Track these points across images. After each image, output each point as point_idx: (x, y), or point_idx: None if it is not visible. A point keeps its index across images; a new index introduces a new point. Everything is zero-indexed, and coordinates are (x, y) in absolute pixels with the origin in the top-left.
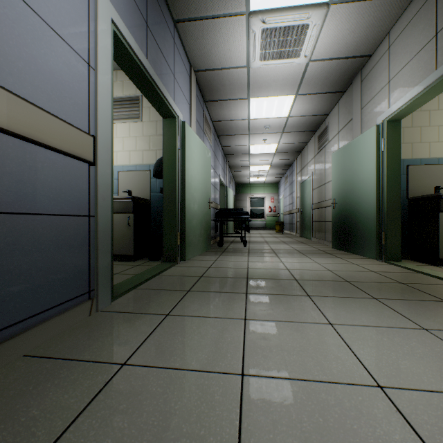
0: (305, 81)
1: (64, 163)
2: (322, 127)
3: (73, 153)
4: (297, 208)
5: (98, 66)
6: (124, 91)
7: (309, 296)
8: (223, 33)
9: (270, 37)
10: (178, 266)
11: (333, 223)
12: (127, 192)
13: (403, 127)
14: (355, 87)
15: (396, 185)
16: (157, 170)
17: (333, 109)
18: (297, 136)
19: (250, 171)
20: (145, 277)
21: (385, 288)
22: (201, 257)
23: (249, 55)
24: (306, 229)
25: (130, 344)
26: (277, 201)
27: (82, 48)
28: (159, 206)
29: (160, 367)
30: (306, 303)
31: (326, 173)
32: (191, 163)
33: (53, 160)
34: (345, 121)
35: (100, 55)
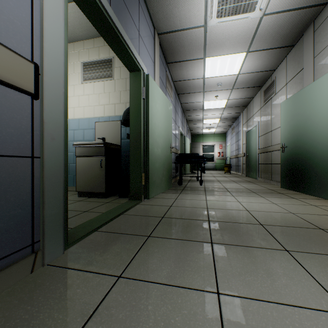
0: (257, 37)
1: None
2: (269, 81)
3: None
4: (243, 153)
5: None
6: (99, 55)
7: (288, 251)
8: None
9: None
10: (142, 204)
11: (283, 165)
12: (101, 138)
13: None
14: (306, 38)
15: None
16: (125, 119)
17: (281, 64)
18: (245, 91)
19: (203, 124)
20: (108, 217)
21: None
22: (164, 195)
23: (207, 13)
24: (252, 170)
25: None
26: (224, 148)
27: None
28: (128, 151)
29: None
30: (290, 264)
31: (272, 121)
32: (154, 112)
33: None
34: (294, 72)
35: None
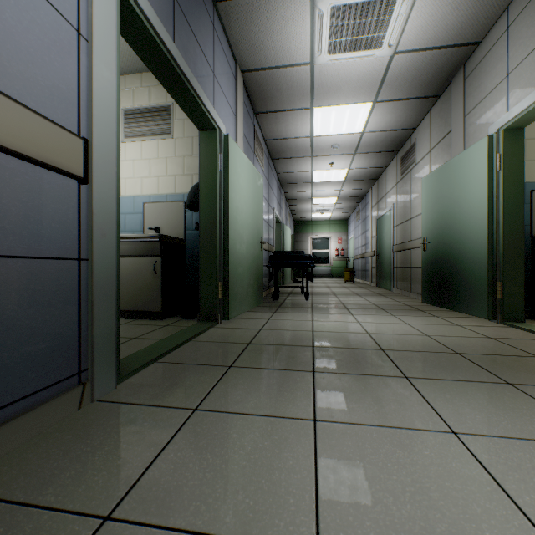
0: (387, 82)
1: (32, 177)
2: (407, 145)
3: (47, 161)
4: (373, 251)
5: (94, 36)
6: (151, 99)
7: (408, 378)
8: (279, 15)
9: (343, 19)
10: (218, 327)
11: (424, 270)
12: (154, 229)
13: (524, 138)
14: (455, 88)
15: (517, 218)
16: (192, 200)
17: (423, 120)
18: (374, 158)
19: (312, 204)
20: (171, 345)
21: (519, 366)
22: (250, 315)
23: (314, 47)
24: (385, 277)
25: (127, 469)
26: (345, 242)
27: (66, 4)
28: (196, 248)
29: (169, 529)
30: (405, 391)
31: (412, 205)
32: (237, 191)
33: (12, 171)
34: (440, 135)
35: (97, 20)
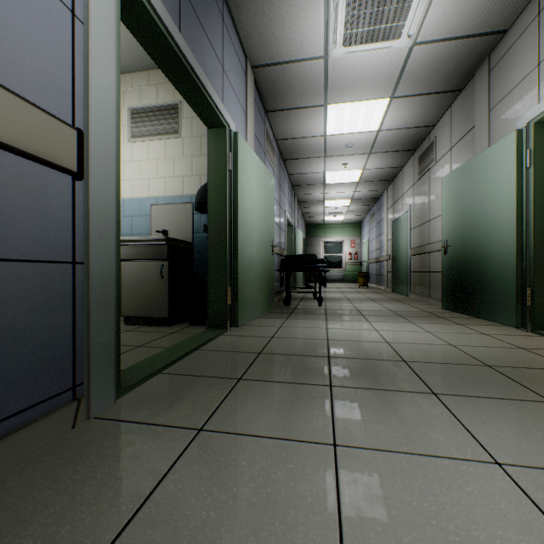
0: (406, 76)
1: (18, 170)
2: (426, 143)
3: (34, 152)
4: (388, 255)
5: (90, 18)
6: (158, 97)
7: (436, 395)
8: (291, 5)
9: (360, 8)
10: (228, 334)
11: (445, 275)
12: (161, 232)
13: None
14: (479, 81)
15: None
16: (200, 201)
17: (443, 116)
18: (390, 157)
19: (324, 207)
20: (177, 354)
21: None
22: (261, 321)
23: (328, 39)
24: (401, 282)
25: (120, 505)
26: (359, 246)
27: None
28: (204, 251)
29: None
30: (435, 410)
31: (431, 206)
32: (247, 191)
33: None
34: (462, 131)
35: (94, 0)
